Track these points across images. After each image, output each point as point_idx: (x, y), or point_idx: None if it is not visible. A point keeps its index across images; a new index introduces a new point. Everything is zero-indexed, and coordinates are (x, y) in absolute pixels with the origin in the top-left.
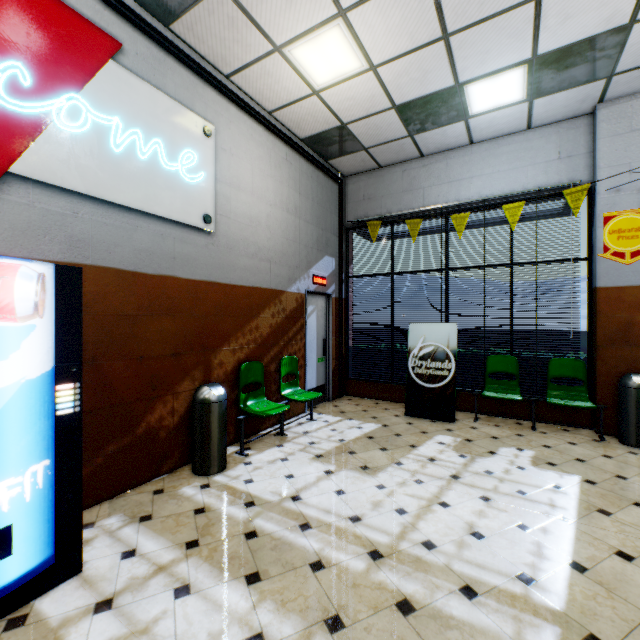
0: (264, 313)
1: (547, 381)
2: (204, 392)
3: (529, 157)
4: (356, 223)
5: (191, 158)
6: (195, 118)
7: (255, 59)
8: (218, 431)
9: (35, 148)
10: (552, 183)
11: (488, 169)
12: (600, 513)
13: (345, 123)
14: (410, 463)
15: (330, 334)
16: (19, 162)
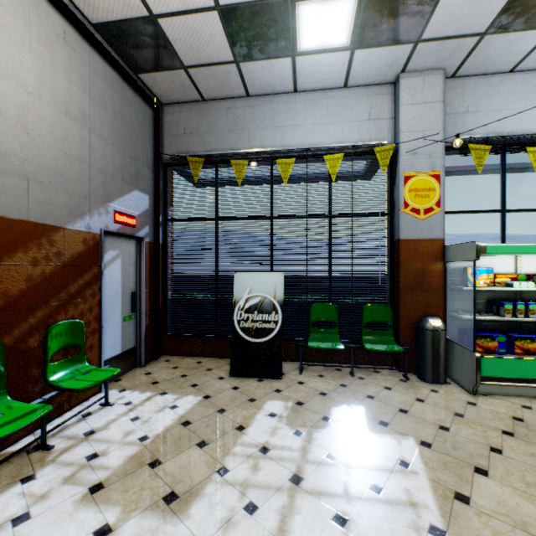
0: (13, 258)
1: (362, 327)
2: None
3: (345, 114)
4: (176, 159)
5: None
6: None
7: None
8: None
9: None
10: (364, 141)
11: (310, 120)
12: (460, 502)
13: (155, 14)
14: (238, 466)
15: (142, 286)
16: None
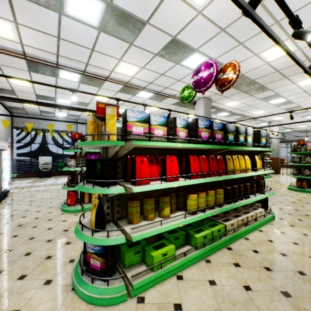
0: None
1: None
2: None
3: (67, 124)
4: (18, 127)
5: None
6: None
7: None
8: None
9: None
10: (71, 130)
11: (58, 123)
12: None
13: (25, 108)
14: (48, 181)
15: (10, 160)
16: None
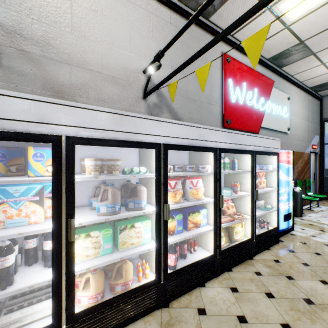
0: (298, 161)
1: None
2: (295, 189)
3: None
4: None
5: (285, 109)
6: (285, 95)
7: (309, 68)
8: (300, 202)
9: (263, 119)
10: None
11: None
12: None
13: None
14: None
15: (317, 171)
16: (262, 123)
